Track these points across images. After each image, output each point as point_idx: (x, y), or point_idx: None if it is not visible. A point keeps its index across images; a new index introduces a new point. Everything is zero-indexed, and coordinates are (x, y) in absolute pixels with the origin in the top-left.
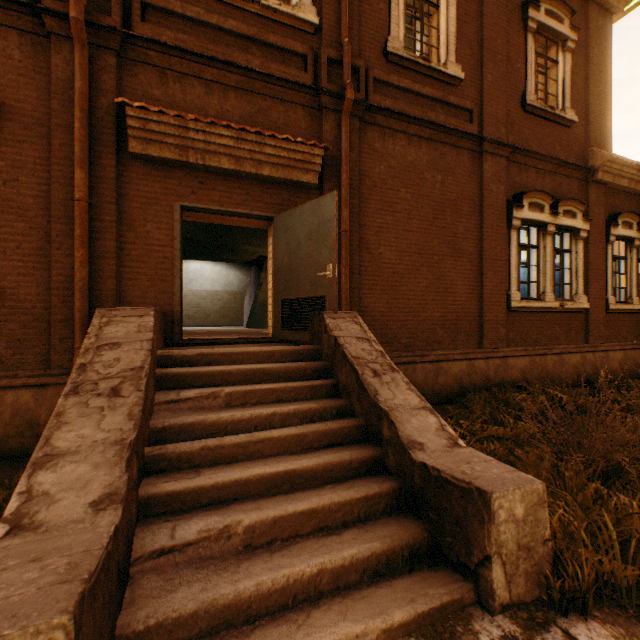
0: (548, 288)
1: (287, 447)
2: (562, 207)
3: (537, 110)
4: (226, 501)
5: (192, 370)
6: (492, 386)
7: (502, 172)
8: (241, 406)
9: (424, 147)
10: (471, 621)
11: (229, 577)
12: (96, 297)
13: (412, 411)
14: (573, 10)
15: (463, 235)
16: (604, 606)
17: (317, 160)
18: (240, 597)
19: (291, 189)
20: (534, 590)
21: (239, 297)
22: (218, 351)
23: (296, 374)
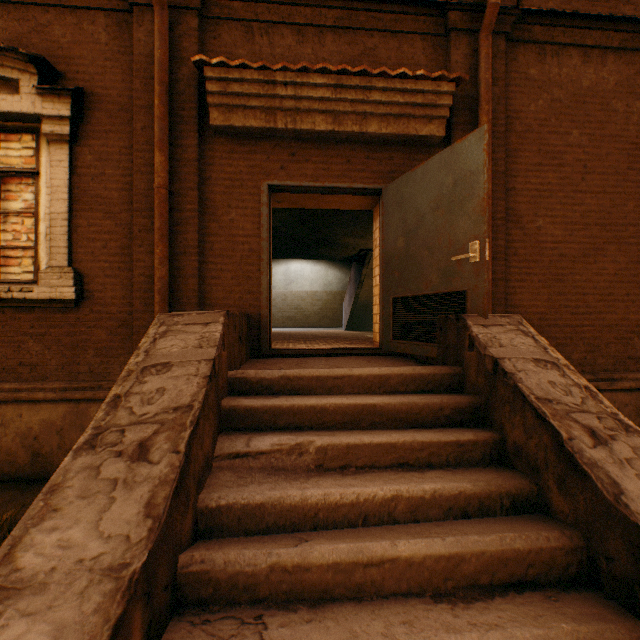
0: None
1: (426, 579)
2: None
3: None
4: None
5: (270, 403)
6: None
7: None
8: (340, 470)
9: (610, 62)
10: None
11: None
12: (177, 299)
13: None
14: None
15: None
16: None
17: (444, 100)
18: None
19: (405, 149)
20: None
21: (338, 297)
22: (308, 373)
23: (425, 415)
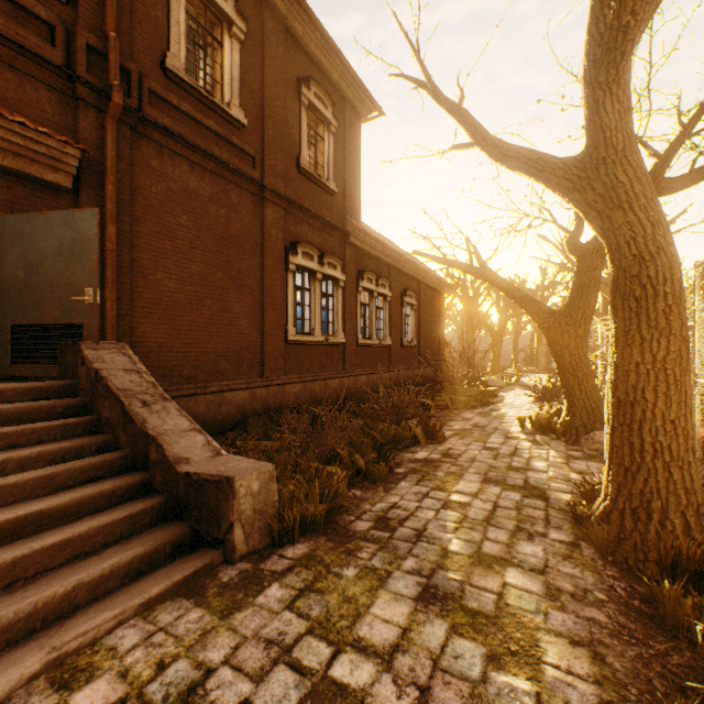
0: (318, 325)
1: (30, 492)
2: (327, 259)
3: (309, 174)
4: None
5: None
6: (271, 410)
7: (281, 220)
8: None
9: (208, 179)
10: (218, 573)
11: None
12: None
13: (182, 433)
14: (335, 102)
15: (247, 272)
16: (308, 534)
17: (72, 160)
18: None
19: (29, 185)
20: (267, 540)
21: None
22: None
23: (41, 414)
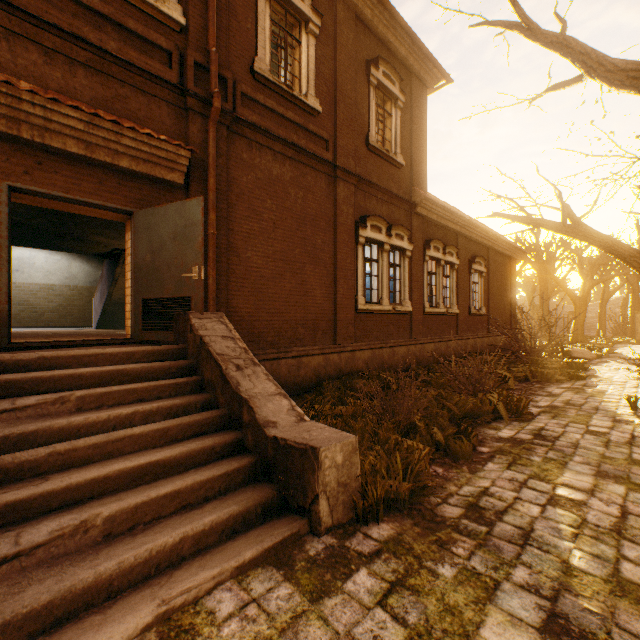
0: (385, 294)
1: (150, 442)
2: (394, 231)
3: (377, 150)
4: (81, 501)
5: (32, 375)
6: (343, 375)
7: (352, 197)
8: (96, 409)
9: (288, 165)
10: (305, 544)
11: (88, 565)
12: None
13: (269, 397)
14: (402, 78)
15: (321, 247)
16: (391, 513)
17: (183, 161)
18: (101, 578)
19: (154, 185)
20: (350, 514)
21: (86, 293)
22: (66, 354)
23: (160, 373)
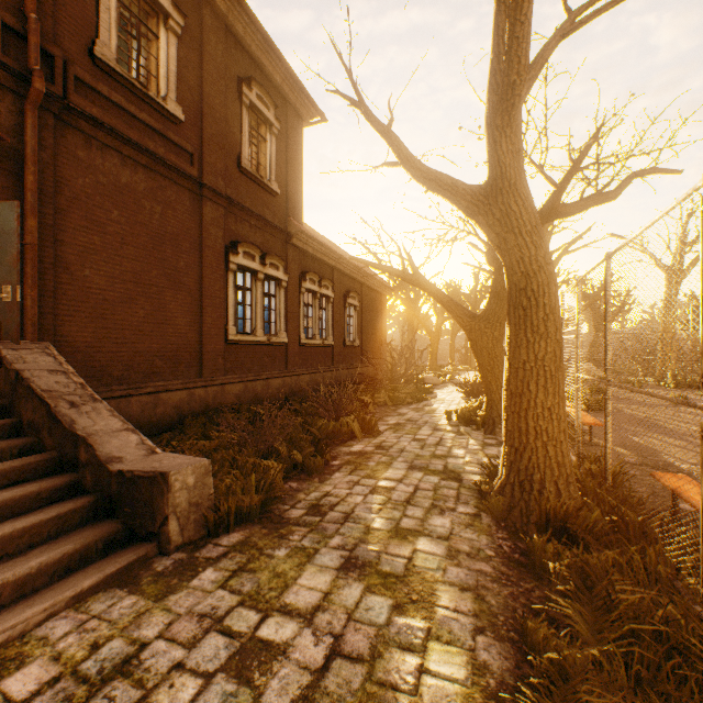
0: (260, 325)
1: None
2: (270, 260)
3: (251, 174)
4: None
5: None
6: (210, 411)
7: (221, 219)
8: None
9: (142, 173)
10: (153, 564)
11: None
12: None
13: (114, 433)
14: (277, 105)
15: (185, 270)
16: (243, 524)
17: None
18: None
19: None
20: (202, 531)
21: None
22: None
23: None
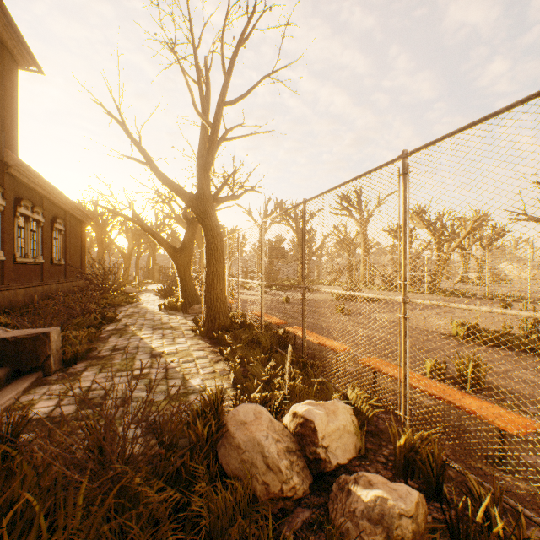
0: None
1: None
2: None
3: None
4: None
5: None
6: None
7: None
8: None
9: None
10: (47, 379)
11: None
12: None
13: None
14: None
15: None
16: (79, 361)
17: None
18: None
19: None
20: (60, 366)
21: None
22: None
23: None
